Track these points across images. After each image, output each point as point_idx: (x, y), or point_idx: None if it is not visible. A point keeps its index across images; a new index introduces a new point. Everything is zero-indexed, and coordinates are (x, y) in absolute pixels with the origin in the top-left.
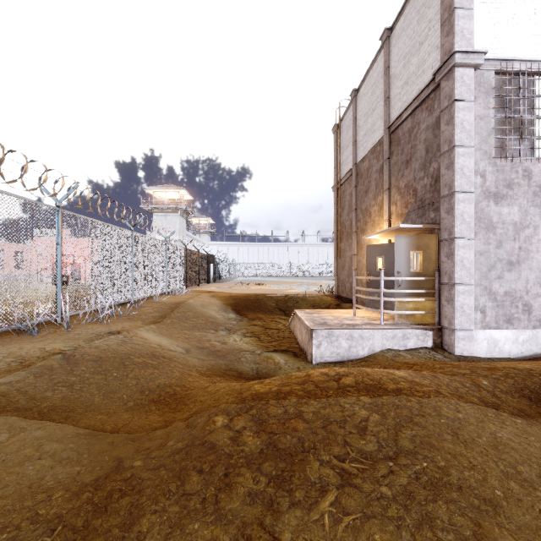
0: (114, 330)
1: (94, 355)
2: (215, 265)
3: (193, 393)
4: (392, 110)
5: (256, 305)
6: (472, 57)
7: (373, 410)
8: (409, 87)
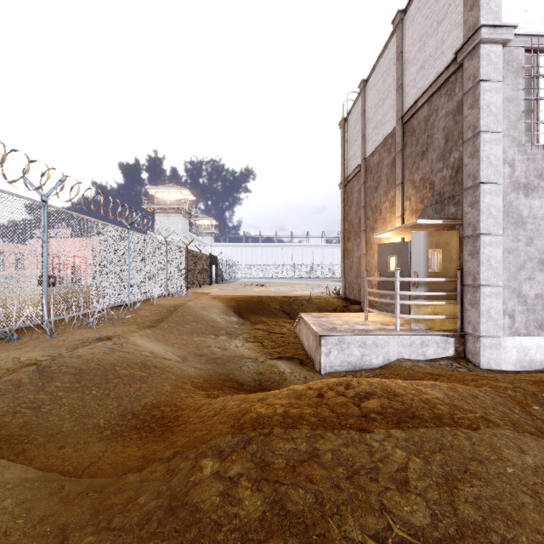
0: (104, 336)
1: (73, 366)
2: (218, 266)
3: (184, 414)
4: (406, 98)
5: (259, 308)
6: (501, 32)
7: (410, 451)
8: (425, 71)
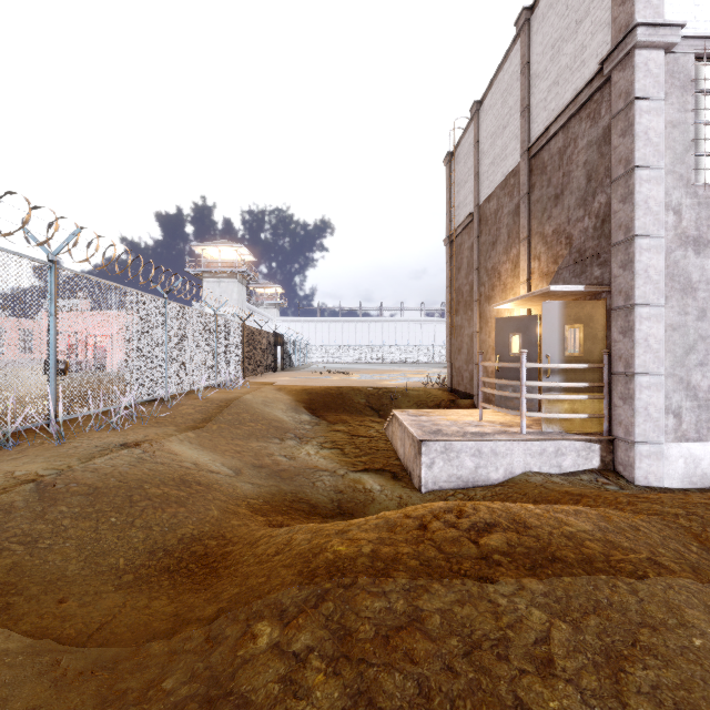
0: (131, 441)
1: (86, 484)
2: (285, 347)
3: (235, 551)
4: (533, 124)
5: (339, 402)
6: (663, 33)
7: (553, 612)
8: (560, 88)
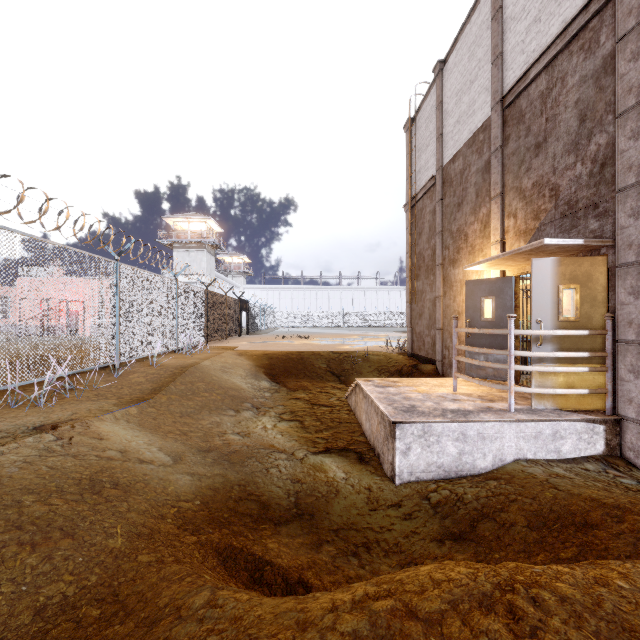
0: (50, 422)
1: None
2: (250, 312)
3: None
4: (508, 71)
5: (300, 367)
6: None
7: None
8: (542, 25)
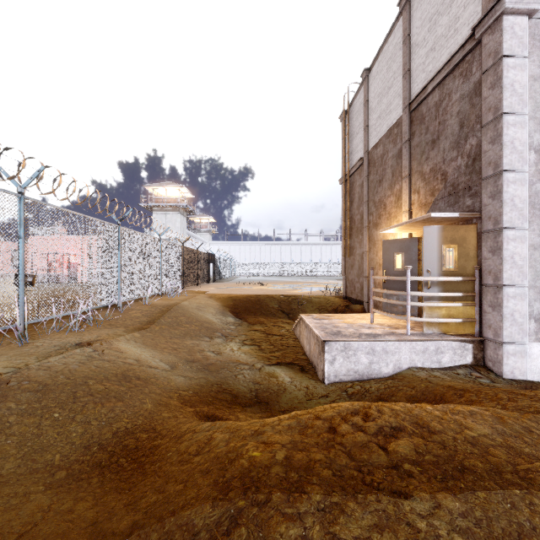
0: (85, 341)
1: (36, 382)
2: (216, 264)
3: (162, 446)
4: (413, 84)
5: (257, 307)
6: (527, 1)
7: None
8: (436, 53)
